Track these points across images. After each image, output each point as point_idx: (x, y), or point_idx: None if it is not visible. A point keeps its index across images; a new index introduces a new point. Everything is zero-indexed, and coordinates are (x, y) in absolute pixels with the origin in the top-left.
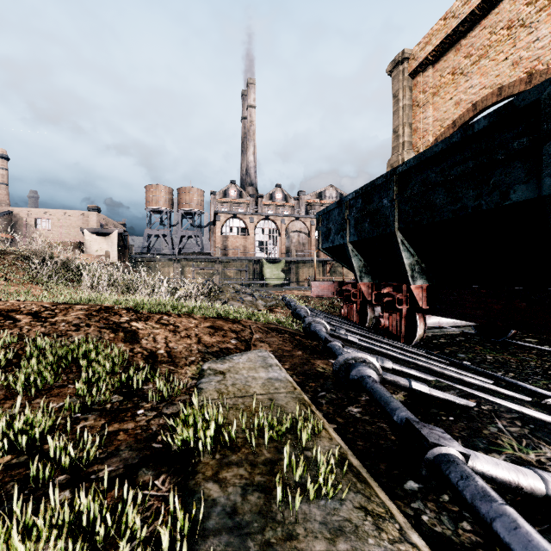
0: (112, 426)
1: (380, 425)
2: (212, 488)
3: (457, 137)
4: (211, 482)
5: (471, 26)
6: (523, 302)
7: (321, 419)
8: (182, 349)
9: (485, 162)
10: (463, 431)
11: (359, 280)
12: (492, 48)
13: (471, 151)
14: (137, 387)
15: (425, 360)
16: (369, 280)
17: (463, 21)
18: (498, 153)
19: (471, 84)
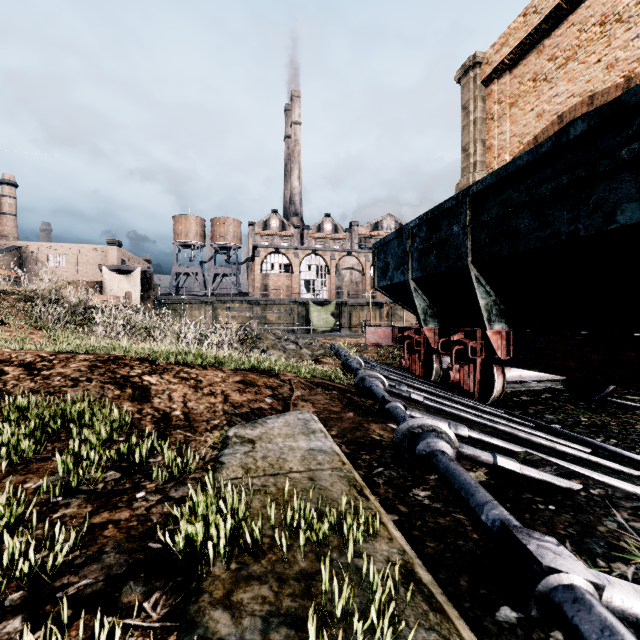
0: (100, 516)
1: (456, 517)
2: (220, 619)
3: (547, 146)
4: (220, 609)
5: (556, 23)
6: (631, 352)
7: (377, 509)
8: (203, 409)
9: (584, 176)
10: (570, 527)
11: (423, 324)
12: (581, 49)
13: (565, 164)
14: (141, 461)
15: (507, 423)
16: (436, 324)
17: (547, 18)
18: (601, 164)
19: (556, 92)
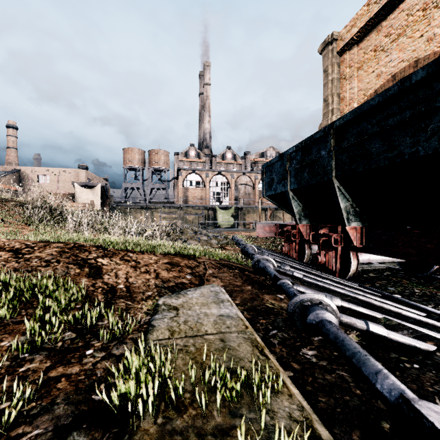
0: (56, 370)
1: (340, 374)
2: None
3: (394, 89)
4: None
5: (390, 10)
6: None
7: (276, 367)
8: (140, 283)
9: (423, 110)
10: (436, 385)
11: (298, 222)
12: (409, 27)
13: (408, 102)
14: (92, 323)
15: (363, 294)
16: (307, 222)
17: (384, 6)
18: (437, 101)
19: (390, 59)
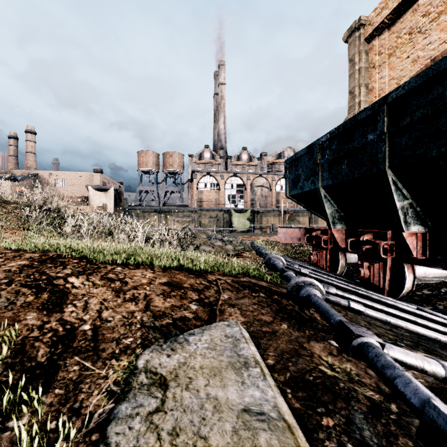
0: None
1: None
2: None
3: None
4: None
5: None
6: None
7: None
8: (118, 321)
9: None
10: None
11: (332, 226)
12: None
13: None
14: None
15: (443, 329)
16: (343, 226)
17: None
18: None
19: (429, 41)
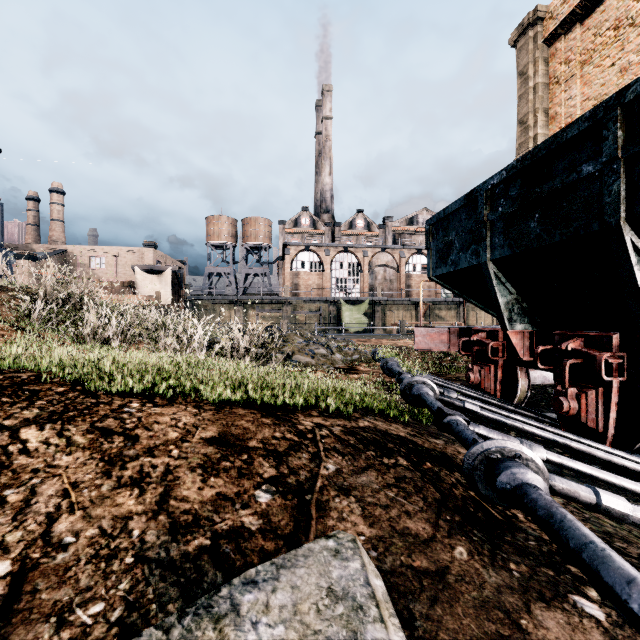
0: None
1: None
2: None
3: None
4: None
5: None
6: None
7: None
8: (84, 547)
9: None
10: None
11: (508, 325)
12: None
13: None
14: None
15: None
16: (526, 325)
17: None
18: None
19: None
